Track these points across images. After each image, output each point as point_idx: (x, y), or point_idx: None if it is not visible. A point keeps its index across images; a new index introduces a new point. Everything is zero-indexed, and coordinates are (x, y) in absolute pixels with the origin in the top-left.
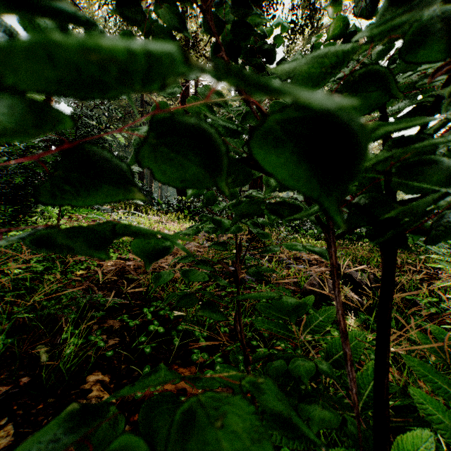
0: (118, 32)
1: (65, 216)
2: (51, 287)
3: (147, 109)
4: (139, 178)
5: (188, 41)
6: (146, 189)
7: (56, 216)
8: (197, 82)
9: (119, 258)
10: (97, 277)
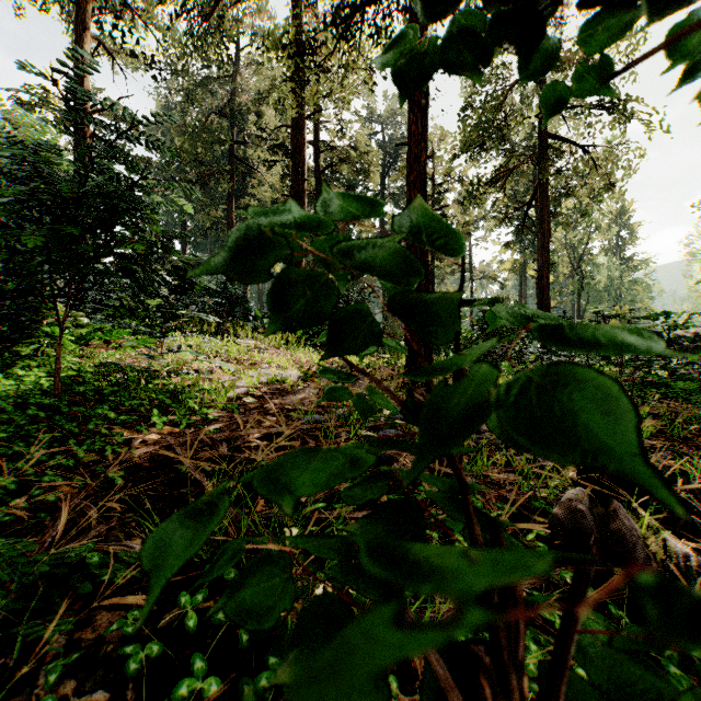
0: (191, 44)
1: (96, 341)
2: (7, 503)
3: (239, 169)
4: (227, 278)
5: (302, 46)
6: (238, 294)
7: (80, 341)
8: (318, 125)
9: (173, 422)
10: (111, 476)
